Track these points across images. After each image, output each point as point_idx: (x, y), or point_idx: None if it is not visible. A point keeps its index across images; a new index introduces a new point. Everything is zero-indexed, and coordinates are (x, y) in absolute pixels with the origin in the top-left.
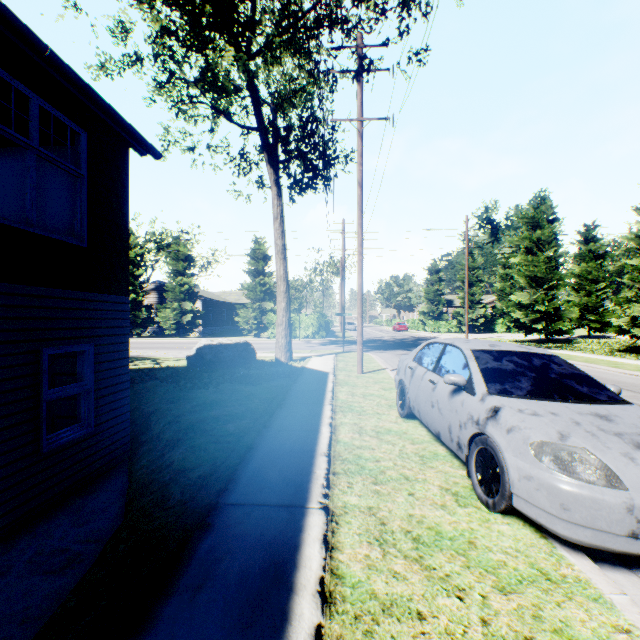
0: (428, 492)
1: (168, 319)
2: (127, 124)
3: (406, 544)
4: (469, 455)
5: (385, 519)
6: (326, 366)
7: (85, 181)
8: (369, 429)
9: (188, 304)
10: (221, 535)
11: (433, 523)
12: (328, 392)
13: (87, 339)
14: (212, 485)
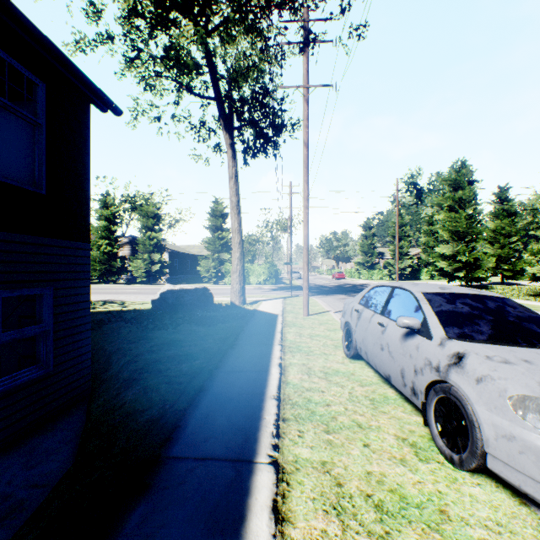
0: (384, 443)
1: (139, 268)
2: (86, 78)
3: (368, 514)
4: (427, 403)
5: (341, 478)
6: (275, 309)
7: (43, 130)
8: (317, 370)
9: (156, 255)
10: (156, 500)
11: (395, 484)
12: (277, 333)
13: (45, 283)
14: (156, 434)
